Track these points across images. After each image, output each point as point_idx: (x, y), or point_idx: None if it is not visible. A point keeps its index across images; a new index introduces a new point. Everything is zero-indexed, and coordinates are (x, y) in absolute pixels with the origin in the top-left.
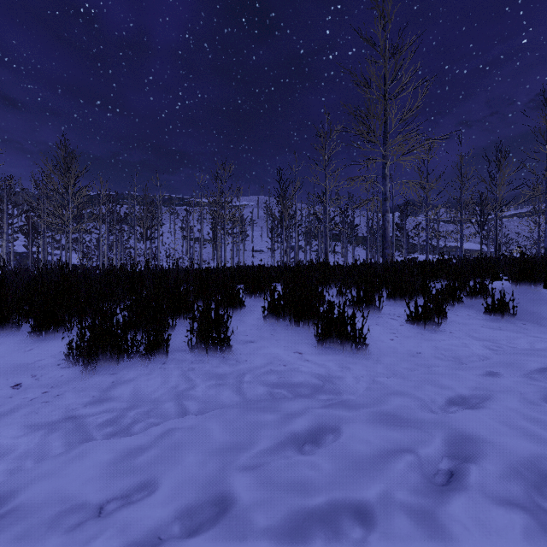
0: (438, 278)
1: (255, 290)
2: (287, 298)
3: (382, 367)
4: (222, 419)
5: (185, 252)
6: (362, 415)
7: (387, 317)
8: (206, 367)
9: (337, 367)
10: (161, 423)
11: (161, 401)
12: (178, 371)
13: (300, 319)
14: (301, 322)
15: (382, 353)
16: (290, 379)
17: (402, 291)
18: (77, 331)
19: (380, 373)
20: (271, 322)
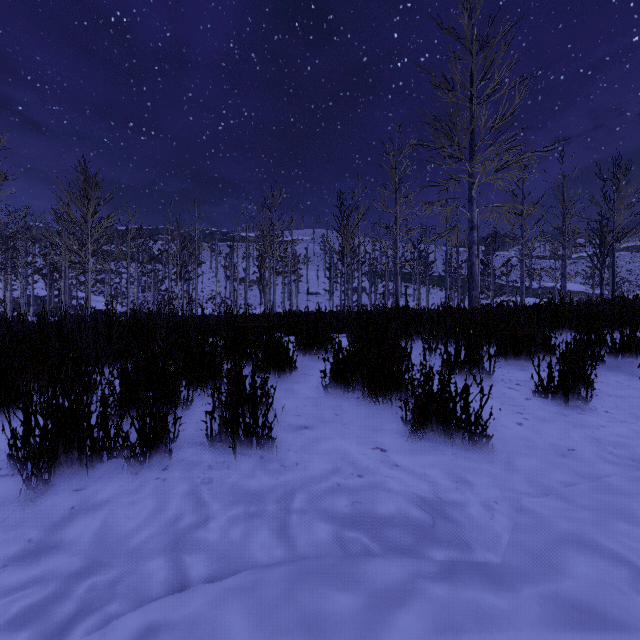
0: (560, 327)
1: (311, 344)
2: (358, 359)
3: (522, 480)
4: (247, 614)
5: (228, 295)
6: (533, 619)
7: (502, 385)
8: (231, 478)
9: (447, 481)
10: (131, 617)
11: (145, 554)
12: (184, 485)
13: (377, 390)
14: (378, 395)
15: (511, 449)
16: (371, 506)
17: (517, 347)
18: (24, 417)
19: (524, 494)
20: (334, 394)
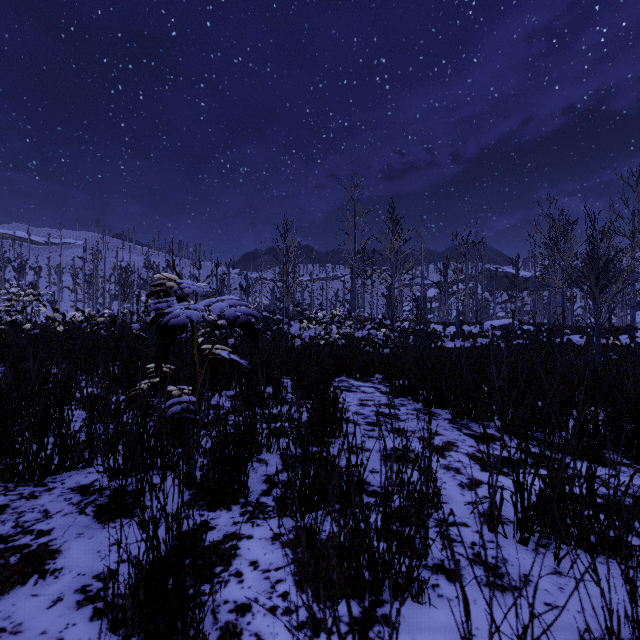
0: None
1: None
2: None
3: None
4: None
5: None
6: None
7: None
8: None
9: None
10: None
11: None
12: None
13: None
14: None
15: None
16: None
17: None
18: None
19: None
20: None
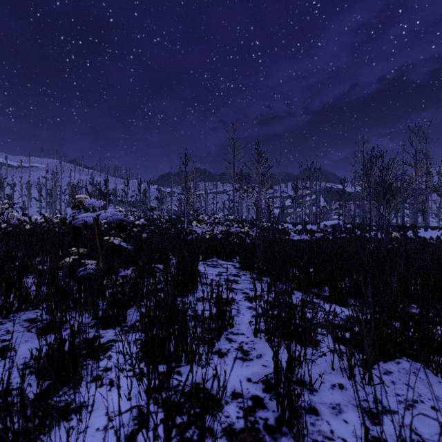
0: None
1: None
2: None
3: None
4: None
5: None
6: None
7: None
8: None
9: None
10: None
11: None
12: None
13: None
14: None
15: None
16: None
17: None
18: None
19: None
20: None
